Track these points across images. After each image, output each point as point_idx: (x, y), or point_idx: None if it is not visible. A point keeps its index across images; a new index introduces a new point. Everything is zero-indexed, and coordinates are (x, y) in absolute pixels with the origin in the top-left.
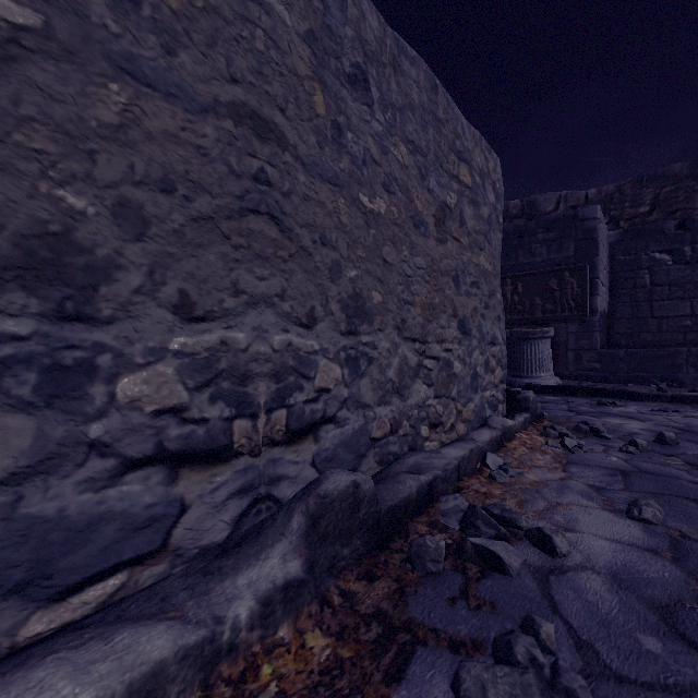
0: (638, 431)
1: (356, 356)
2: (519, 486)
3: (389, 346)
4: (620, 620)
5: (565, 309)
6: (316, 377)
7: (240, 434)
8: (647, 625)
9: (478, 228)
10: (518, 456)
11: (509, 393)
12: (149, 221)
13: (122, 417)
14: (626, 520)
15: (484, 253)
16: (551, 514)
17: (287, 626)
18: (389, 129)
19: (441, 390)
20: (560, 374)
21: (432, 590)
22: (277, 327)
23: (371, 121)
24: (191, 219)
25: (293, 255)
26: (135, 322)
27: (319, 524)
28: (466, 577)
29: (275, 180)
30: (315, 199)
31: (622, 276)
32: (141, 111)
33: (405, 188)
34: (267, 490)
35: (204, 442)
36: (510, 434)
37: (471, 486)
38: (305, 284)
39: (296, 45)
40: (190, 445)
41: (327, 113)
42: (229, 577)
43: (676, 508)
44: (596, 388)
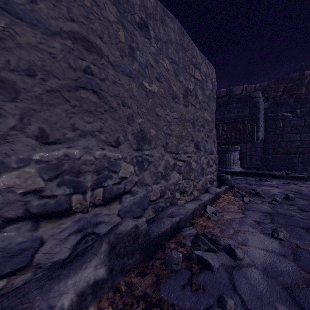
0: (277, 193)
1: (141, 160)
2: (221, 222)
3: (159, 155)
4: (267, 295)
5: (245, 137)
6: (120, 172)
7: (76, 202)
8: (280, 298)
9: (204, 100)
10: (222, 206)
11: (219, 176)
12: (20, 91)
13: (2, 196)
14: (271, 239)
15: (207, 112)
16: (235, 236)
17: (94, 306)
18: (159, 51)
19: (185, 176)
20: (243, 166)
21: (174, 280)
22: (98, 147)
23: (150, 47)
24: (46, 91)
25: (107, 111)
26: (11, 145)
27: (115, 248)
28: (192, 272)
29: (96, 72)
30: (119, 83)
31: (270, 123)
32: (14, 32)
33: (167, 80)
34: (92, 229)
35: (54, 207)
36: (219, 195)
37: (198, 222)
38: (114, 125)
39: (108, 5)
40: (46, 209)
41: (126, 41)
42: (63, 280)
43: (294, 232)
44: (258, 173)
